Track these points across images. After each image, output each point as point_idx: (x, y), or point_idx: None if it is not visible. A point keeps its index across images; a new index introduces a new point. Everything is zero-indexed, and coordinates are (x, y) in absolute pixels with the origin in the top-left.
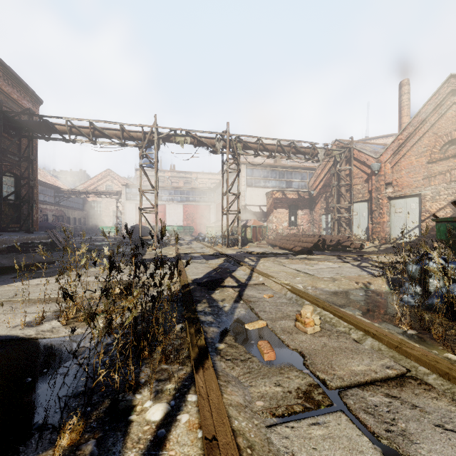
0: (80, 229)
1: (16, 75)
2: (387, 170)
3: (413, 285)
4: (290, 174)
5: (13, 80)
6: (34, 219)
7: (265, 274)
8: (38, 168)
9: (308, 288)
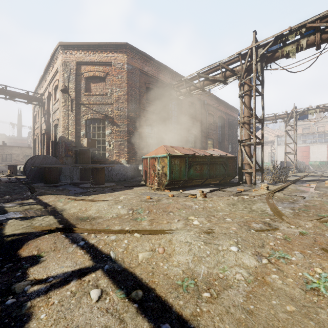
0: None
1: (232, 106)
2: None
3: None
4: None
5: (231, 109)
6: None
7: None
8: None
9: None
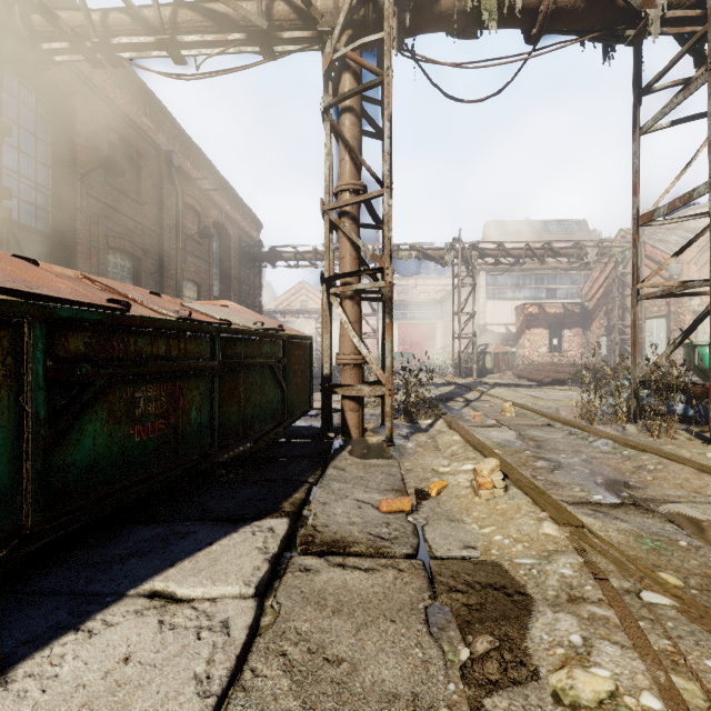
0: None
1: (250, 209)
2: (691, 274)
3: (610, 399)
4: (553, 279)
5: (246, 215)
6: None
7: (493, 395)
8: None
9: (528, 404)
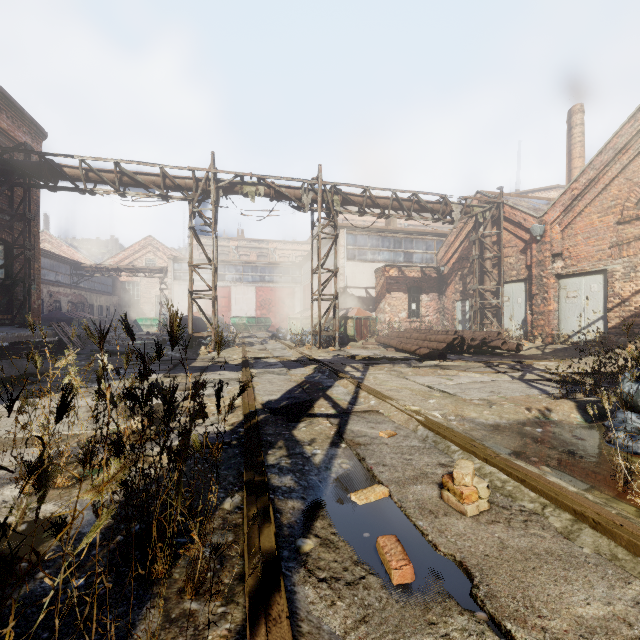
0: (108, 322)
1: (5, 92)
2: (554, 235)
3: (633, 417)
4: (410, 243)
5: (0, 101)
6: (34, 308)
7: (379, 394)
8: (49, 235)
9: (451, 418)
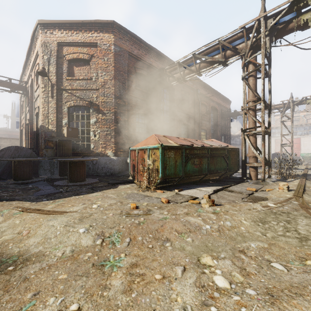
0: None
1: (225, 97)
2: None
3: None
4: None
5: (224, 99)
6: None
7: None
8: None
9: None
